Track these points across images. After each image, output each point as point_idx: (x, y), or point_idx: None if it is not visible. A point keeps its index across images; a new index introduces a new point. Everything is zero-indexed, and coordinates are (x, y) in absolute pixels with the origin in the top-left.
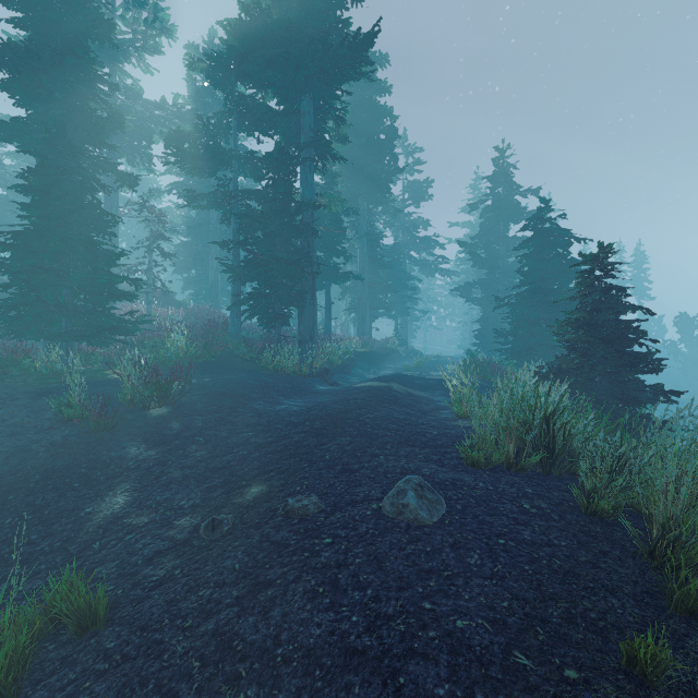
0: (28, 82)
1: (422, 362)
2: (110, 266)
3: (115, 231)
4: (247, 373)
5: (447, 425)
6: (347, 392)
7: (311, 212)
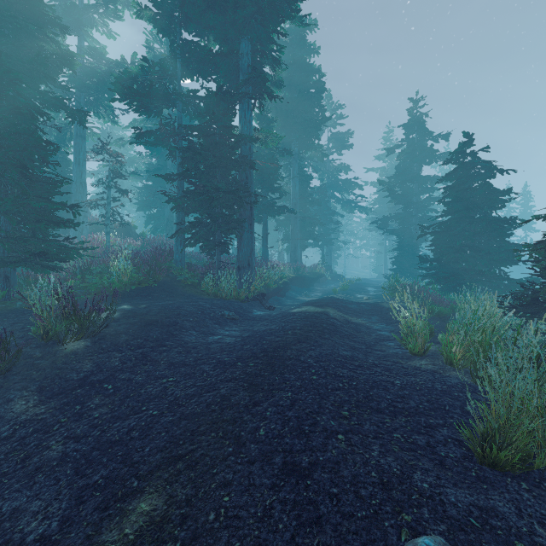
0: None
1: (347, 285)
2: (50, 193)
3: (82, 173)
4: (186, 298)
5: (405, 367)
6: (283, 318)
7: (249, 146)
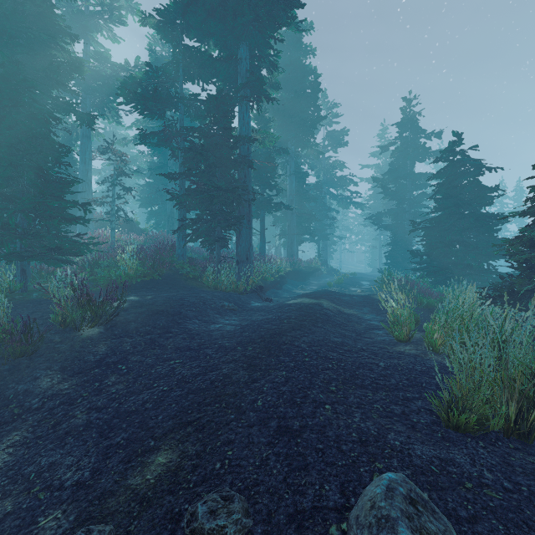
0: None
1: (342, 279)
2: (62, 192)
3: (88, 171)
4: (188, 290)
5: (390, 352)
6: (280, 309)
7: (247, 146)
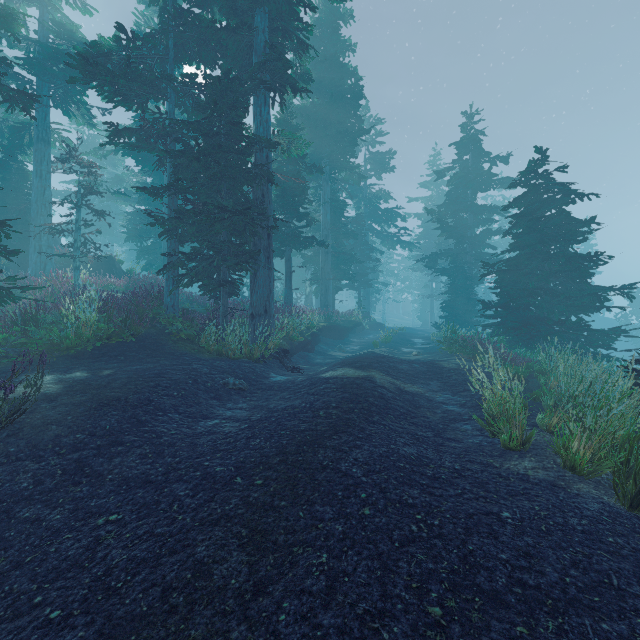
0: None
1: (390, 336)
2: None
3: (46, 189)
4: (175, 359)
5: (503, 476)
6: (312, 388)
7: (266, 154)
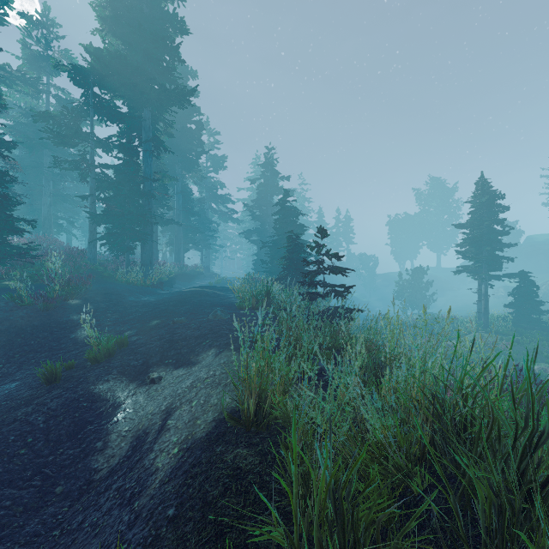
0: None
1: (220, 280)
2: (8, 211)
3: None
4: (111, 284)
5: (233, 302)
6: (179, 292)
7: (150, 182)
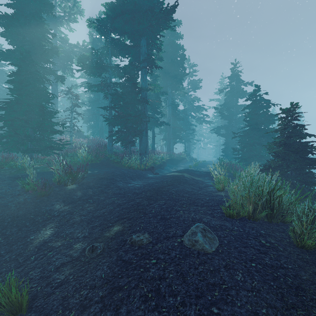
0: (13, 32)
1: (197, 163)
2: (51, 118)
3: (56, 104)
4: (115, 168)
5: (213, 195)
6: (162, 177)
7: (145, 92)
